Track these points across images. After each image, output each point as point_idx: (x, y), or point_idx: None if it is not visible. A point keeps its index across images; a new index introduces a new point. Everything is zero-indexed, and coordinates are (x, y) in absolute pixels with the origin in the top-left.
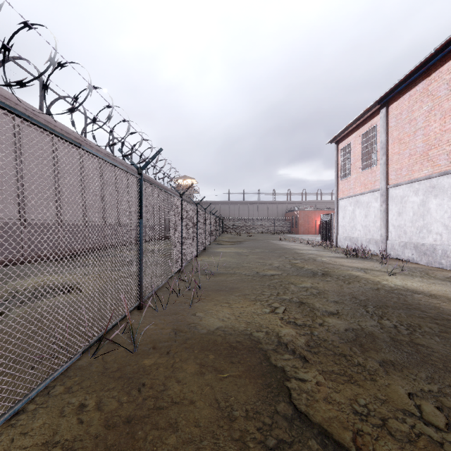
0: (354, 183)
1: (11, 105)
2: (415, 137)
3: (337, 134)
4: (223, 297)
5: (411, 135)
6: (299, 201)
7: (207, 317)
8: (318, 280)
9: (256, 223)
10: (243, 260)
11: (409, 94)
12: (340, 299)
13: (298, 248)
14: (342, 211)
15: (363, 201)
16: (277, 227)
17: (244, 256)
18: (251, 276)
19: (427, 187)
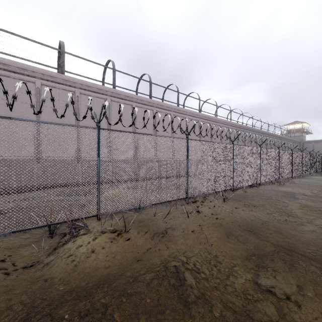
0: None
1: (209, 119)
2: None
3: None
4: (293, 187)
5: None
6: None
7: (282, 188)
8: None
9: None
10: None
11: None
12: None
13: None
14: None
15: None
16: None
17: None
18: (318, 185)
19: None
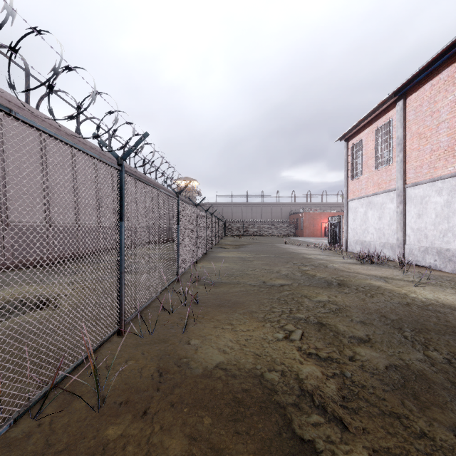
0: (366, 183)
1: None
2: (438, 131)
3: (348, 130)
4: (225, 315)
5: (434, 129)
6: (304, 203)
7: (204, 347)
8: (335, 291)
9: (259, 226)
10: (247, 266)
11: (430, 84)
12: (367, 319)
13: (305, 252)
14: (352, 212)
15: (377, 202)
16: (282, 230)
17: (249, 262)
18: (258, 287)
19: (453, 185)
